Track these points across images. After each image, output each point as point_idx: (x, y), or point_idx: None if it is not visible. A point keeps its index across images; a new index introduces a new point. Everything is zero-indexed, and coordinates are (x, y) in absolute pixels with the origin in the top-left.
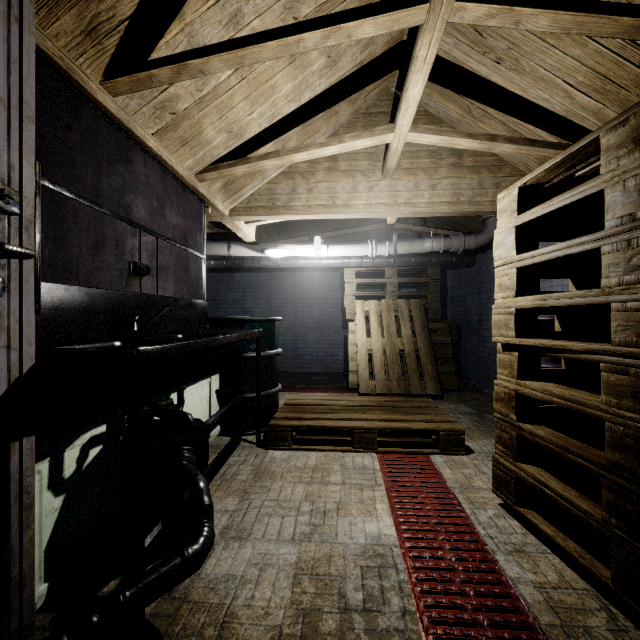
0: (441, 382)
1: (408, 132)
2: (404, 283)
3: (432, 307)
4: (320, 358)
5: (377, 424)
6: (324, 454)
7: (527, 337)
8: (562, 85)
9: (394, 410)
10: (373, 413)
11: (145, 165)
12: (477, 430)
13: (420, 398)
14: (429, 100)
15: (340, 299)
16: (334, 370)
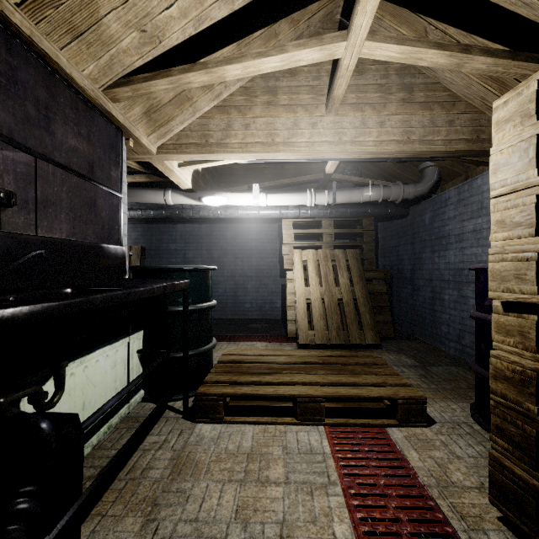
0: (378, 330)
1: (364, 40)
2: (340, 234)
3: (367, 257)
4: (259, 305)
5: (324, 390)
6: (262, 429)
7: None
8: None
9: (340, 369)
10: (317, 373)
11: (10, 51)
12: (428, 388)
13: (364, 352)
14: (378, 26)
15: (278, 249)
16: (272, 317)
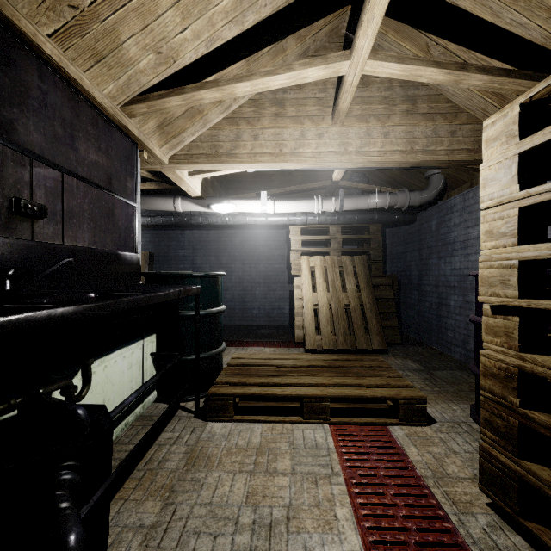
0: (385, 336)
1: (367, 59)
2: (347, 240)
3: (374, 263)
4: (267, 311)
5: (329, 391)
6: (270, 427)
7: (533, 297)
8: (547, 2)
9: (345, 371)
10: (323, 375)
11: (41, 77)
12: (431, 391)
13: (369, 356)
14: (382, 40)
15: (286, 256)
16: (280, 323)
